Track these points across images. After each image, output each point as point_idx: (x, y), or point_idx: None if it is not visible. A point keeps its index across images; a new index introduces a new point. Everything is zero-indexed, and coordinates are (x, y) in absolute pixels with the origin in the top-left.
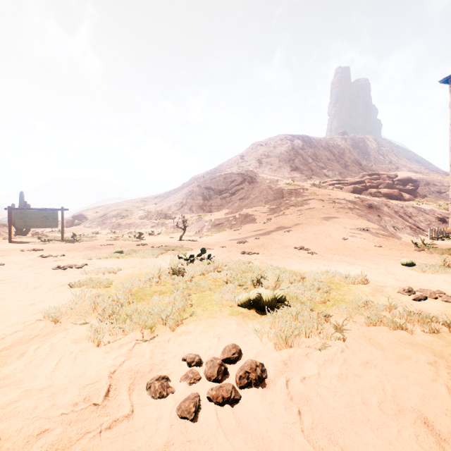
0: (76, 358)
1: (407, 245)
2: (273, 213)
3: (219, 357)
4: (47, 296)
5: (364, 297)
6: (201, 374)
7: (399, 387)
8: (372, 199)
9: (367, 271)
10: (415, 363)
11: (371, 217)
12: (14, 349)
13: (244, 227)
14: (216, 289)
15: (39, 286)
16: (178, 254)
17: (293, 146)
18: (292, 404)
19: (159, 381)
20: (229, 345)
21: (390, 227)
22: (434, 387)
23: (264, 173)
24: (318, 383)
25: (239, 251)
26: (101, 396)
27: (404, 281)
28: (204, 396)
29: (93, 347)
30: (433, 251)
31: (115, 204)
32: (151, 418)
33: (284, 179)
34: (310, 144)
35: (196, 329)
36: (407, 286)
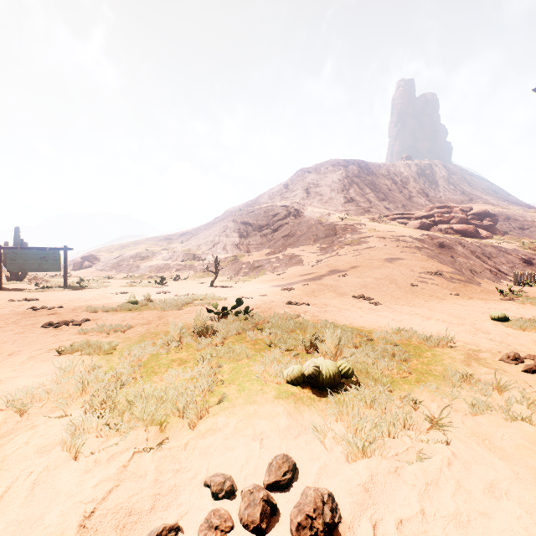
0: (36, 483)
1: (490, 293)
2: (324, 254)
3: (262, 478)
4: (23, 368)
5: (457, 367)
6: (234, 517)
7: None
8: (443, 237)
9: (450, 328)
10: None
11: (443, 258)
12: None
13: (289, 271)
14: (256, 356)
15: (17, 352)
16: (208, 304)
17: (347, 174)
18: None
19: None
20: (277, 458)
21: (467, 270)
22: None
23: (313, 205)
24: (425, 532)
25: (285, 300)
26: None
27: (501, 343)
28: None
29: (67, 461)
30: (525, 301)
31: (134, 243)
32: None
33: (337, 212)
34: (367, 171)
35: (227, 424)
36: (512, 351)
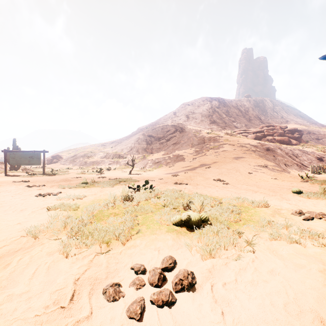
0: (49, 267)
1: (295, 178)
2: (197, 154)
3: (159, 266)
4: (30, 217)
5: (267, 217)
6: (146, 281)
7: (298, 291)
8: (269, 144)
9: (267, 197)
10: (309, 271)
11: (269, 157)
12: (2, 260)
13: (176, 165)
14: (156, 211)
15: (24, 209)
16: (128, 184)
17: (212, 106)
18: (217, 306)
19: (113, 287)
20: (167, 257)
21: (282, 164)
22: (325, 291)
23: (191, 125)
24: (236, 288)
25: (173, 182)
26: (67, 300)
27: (295, 205)
28: (148, 299)
29: (63, 258)
30: (315, 182)
31: (83, 148)
32: (106, 318)
33: (205, 129)
34: (224, 104)
35: (141, 243)
36: (298, 209)
